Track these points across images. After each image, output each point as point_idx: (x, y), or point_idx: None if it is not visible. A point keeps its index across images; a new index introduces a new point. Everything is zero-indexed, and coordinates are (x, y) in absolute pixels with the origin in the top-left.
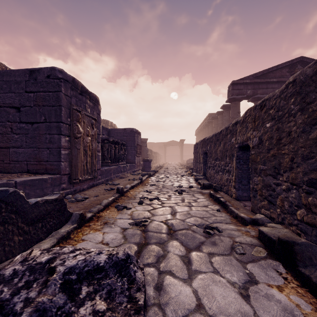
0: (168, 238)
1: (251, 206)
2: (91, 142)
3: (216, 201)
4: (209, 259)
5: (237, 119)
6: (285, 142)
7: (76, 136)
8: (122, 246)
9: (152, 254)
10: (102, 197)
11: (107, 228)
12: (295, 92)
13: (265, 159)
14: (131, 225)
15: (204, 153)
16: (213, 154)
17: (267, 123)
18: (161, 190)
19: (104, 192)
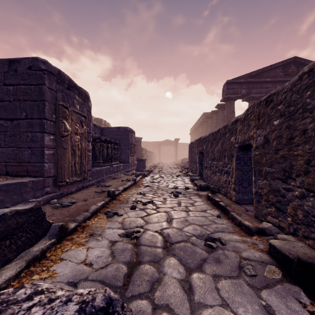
0: (164, 255)
1: (254, 212)
2: (80, 141)
3: (214, 205)
4: (215, 284)
5: (236, 116)
6: (298, 142)
7: (62, 135)
8: (108, 268)
9: (145, 278)
10: (91, 201)
11: (93, 241)
12: (313, 83)
13: (272, 160)
14: (121, 236)
15: (200, 152)
16: (209, 154)
17: (274, 120)
18: (156, 192)
19: (94, 195)
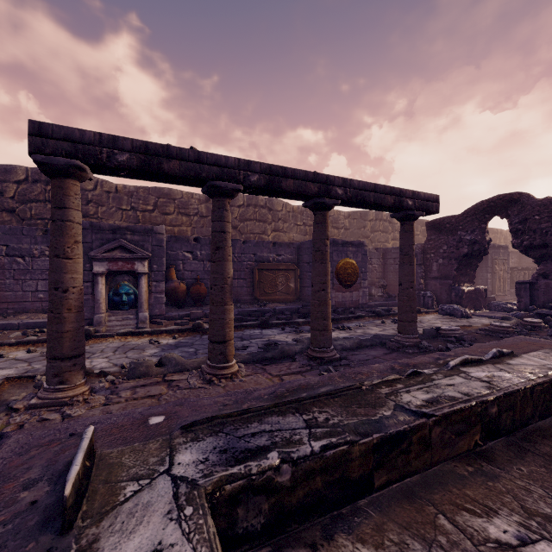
0: None
1: None
2: (502, 274)
3: None
4: None
5: None
6: None
7: (494, 272)
8: None
9: None
10: None
11: None
12: None
13: None
14: None
15: None
16: None
17: None
18: None
19: None
